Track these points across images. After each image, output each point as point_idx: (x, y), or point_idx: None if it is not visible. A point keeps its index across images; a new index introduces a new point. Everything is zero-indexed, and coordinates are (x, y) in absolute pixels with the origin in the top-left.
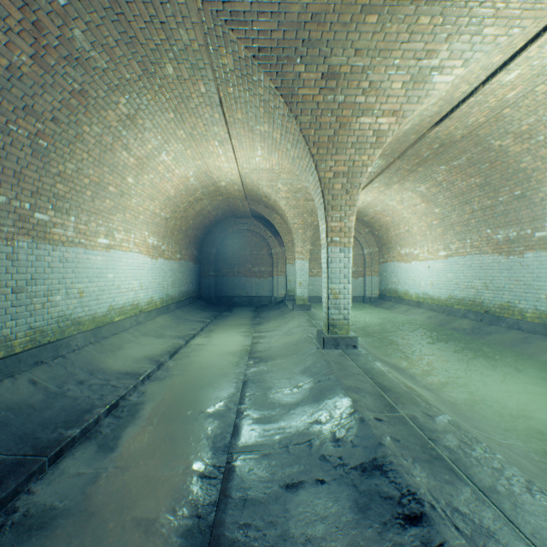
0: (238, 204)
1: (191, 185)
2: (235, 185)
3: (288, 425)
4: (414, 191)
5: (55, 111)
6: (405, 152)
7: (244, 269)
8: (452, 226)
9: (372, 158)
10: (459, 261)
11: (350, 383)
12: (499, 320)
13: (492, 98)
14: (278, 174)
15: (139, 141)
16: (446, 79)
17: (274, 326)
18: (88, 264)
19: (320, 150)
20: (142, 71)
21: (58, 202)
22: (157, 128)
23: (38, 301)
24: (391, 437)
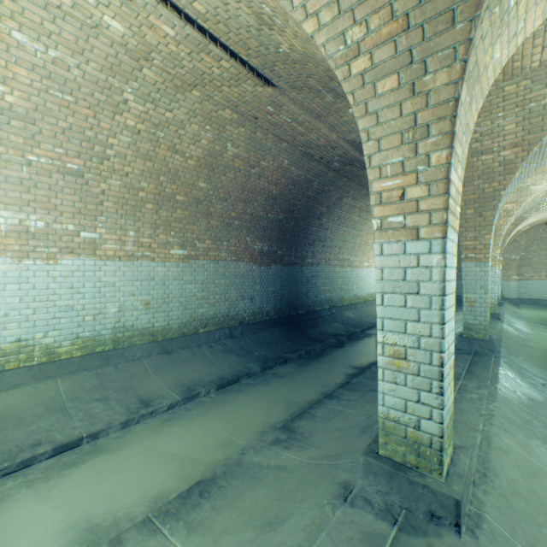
0: None
1: None
2: None
3: None
4: None
5: (359, 225)
6: None
7: None
8: None
9: (505, 221)
10: None
11: None
12: None
13: None
14: None
15: None
16: (539, 186)
17: None
18: (361, 274)
19: None
20: None
21: (355, 253)
22: None
23: (350, 288)
24: None
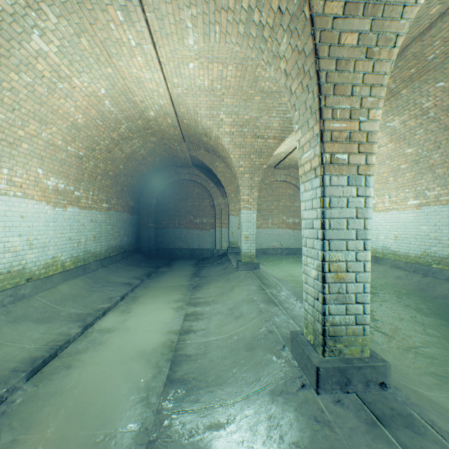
0: (176, 148)
1: (108, 113)
2: (167, 117)
3: None
4: (383, 127)
5: None
6: (404, 51)
7: (186, 221)
8: (431, 169)
9: None
10: (441, 211)
11: None
12: None
13: None
14: (220, 98)
15: None
16: None
17: (216, 292)
18: None
19: None
20: None
21: None
22: None
23: None
24: None
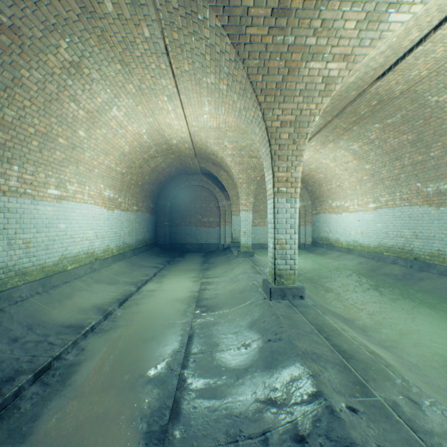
0: (189, 162)
1: (144, 143)
2: (185, 143)
3: (236, 402)
4: (347, 149)
5: None
6: (344, 110)
7: (195, 220)
8: (382, 181)
9: (320, 107)
10: (388, 213)
11: (305, 346)
12: (430, 266)
13: (440, 47)
14: (224, 132)
15: (88, 93)
16: (403, 17)
17: (221, 271)
18: (36, 214)
19: (267, 98)
20: (80, 8)
21: None
22: (105, 80)
23: None
24: (379, 446)
